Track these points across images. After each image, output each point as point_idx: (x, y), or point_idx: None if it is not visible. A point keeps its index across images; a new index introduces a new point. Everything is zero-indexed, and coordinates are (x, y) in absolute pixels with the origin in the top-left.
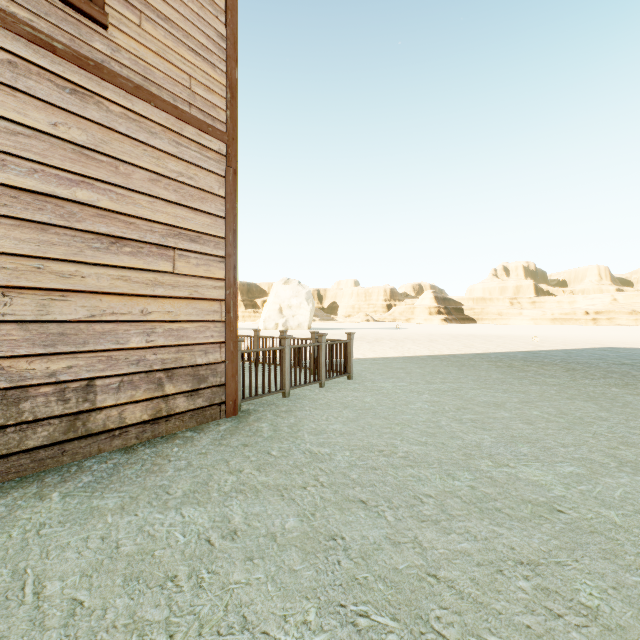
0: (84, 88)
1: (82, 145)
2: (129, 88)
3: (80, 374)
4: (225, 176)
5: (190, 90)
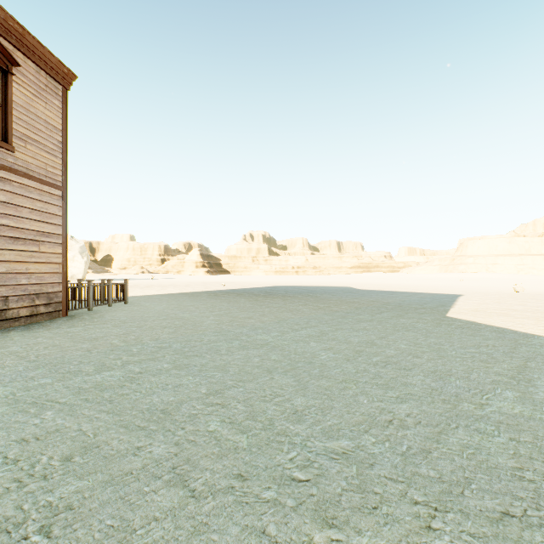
0: (5, 178)
1: (4, 201)
2: (22, 175)
3: (3, 294)
4: (62, 206)
5: (46, 170)
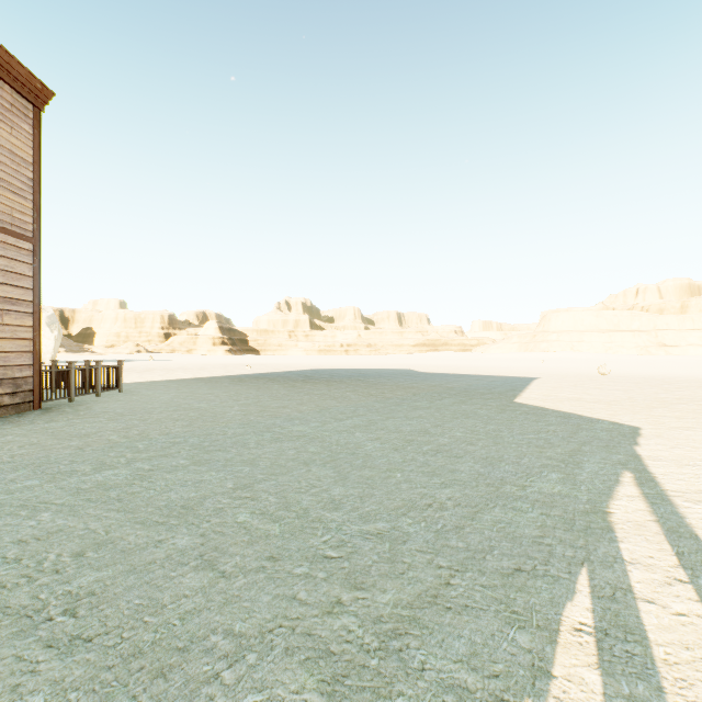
0: None
1: None
2: None
3: None
4: (33, 264)
5: (12, 216)
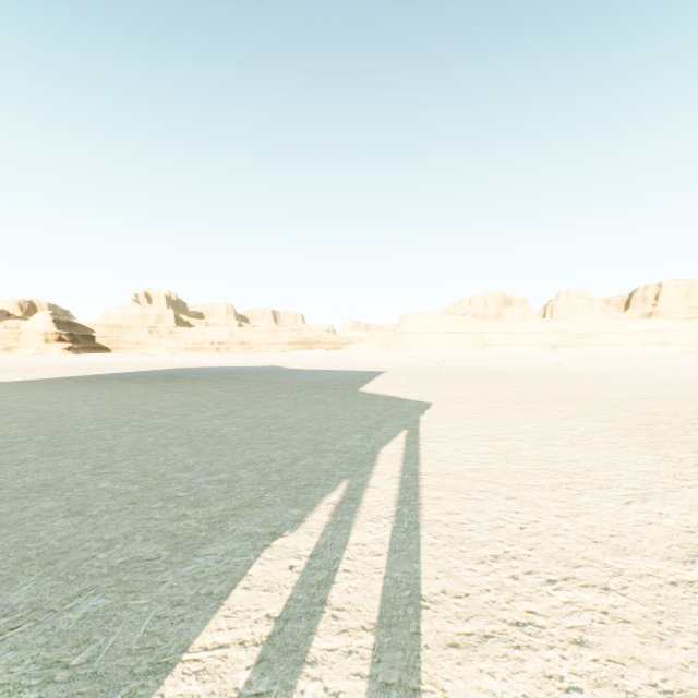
0: None
1: None
2: None
3: None
4: None
5: None
